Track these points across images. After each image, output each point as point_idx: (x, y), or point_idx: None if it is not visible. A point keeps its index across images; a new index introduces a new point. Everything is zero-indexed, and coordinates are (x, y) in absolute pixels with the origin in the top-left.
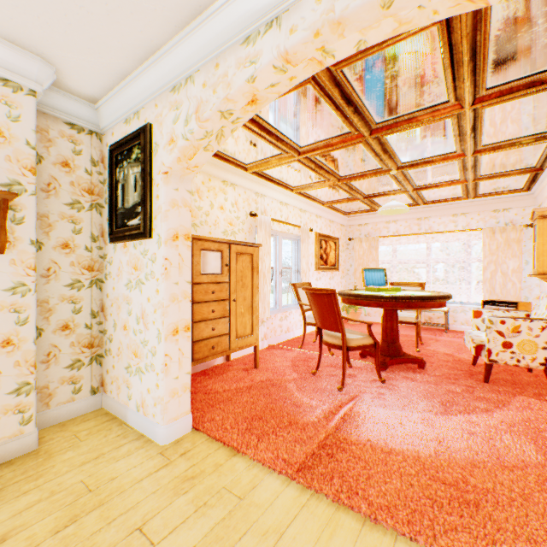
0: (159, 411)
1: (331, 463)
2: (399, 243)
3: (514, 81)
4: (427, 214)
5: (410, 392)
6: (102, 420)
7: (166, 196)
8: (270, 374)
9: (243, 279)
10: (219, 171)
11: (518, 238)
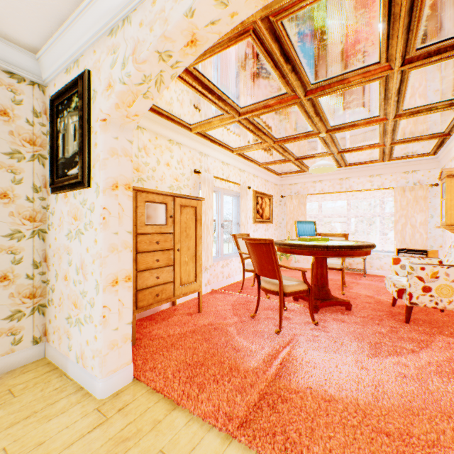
0: (97, 364)
1: (272, 415)
2: (324, 200)
3: (443, 41)
4: (348, 175)
5: (341, 334)
6: (41, 372)
7: (104, 143)
8: (212, 318)
9: (187, 230)
10: (165, 130)
11: (424, 195)
